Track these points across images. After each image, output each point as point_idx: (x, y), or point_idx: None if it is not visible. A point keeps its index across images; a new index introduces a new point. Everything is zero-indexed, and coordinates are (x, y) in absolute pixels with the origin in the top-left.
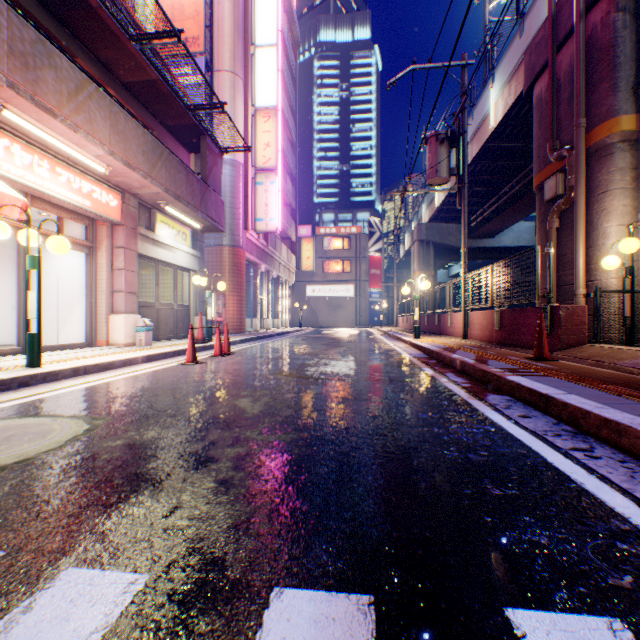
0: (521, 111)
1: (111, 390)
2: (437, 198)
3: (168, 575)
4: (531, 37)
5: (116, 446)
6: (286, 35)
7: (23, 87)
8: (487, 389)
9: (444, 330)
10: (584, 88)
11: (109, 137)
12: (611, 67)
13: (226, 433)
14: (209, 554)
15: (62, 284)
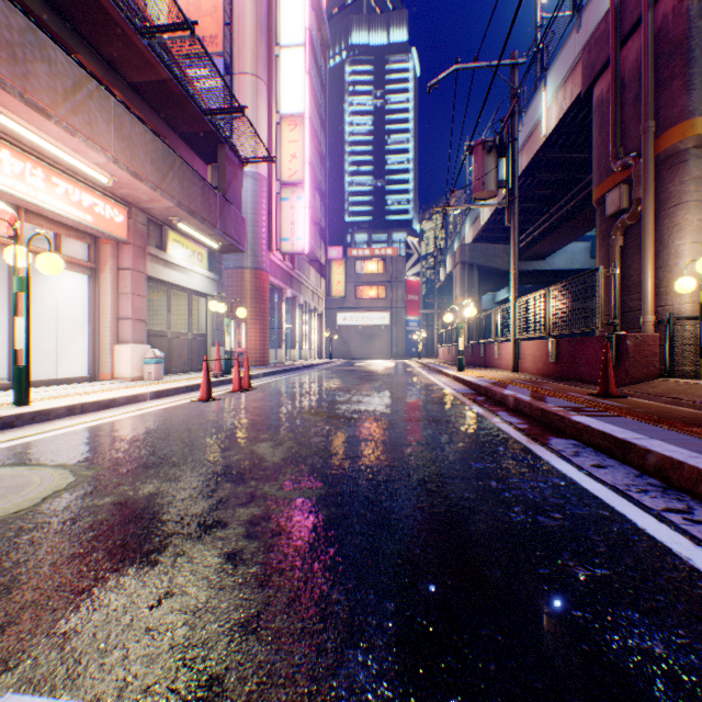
0: (577, 117)
1: (109, 432)
2: (482, 216)
3: None
4: (589, 33)
5: (103, 505)
6: (314, 35)
7: (10, 82)
8: (548, 431)
9: (491, 362)
10: (653, 87)
11: (112, 142)
12: (685, 62)
13: (239, 488)
14: (203, 671)
15: (61, 310)
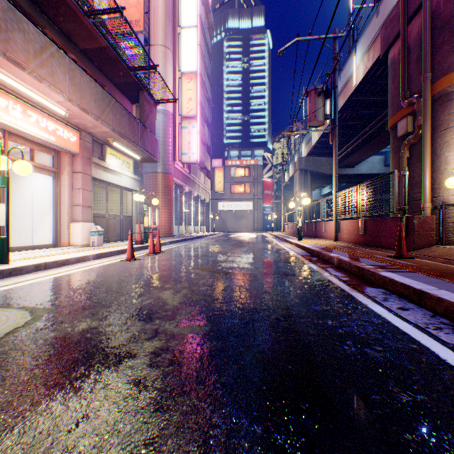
0: (377, 73)
1: (62, 283)
2: (313, 138)
3: None
4: (385, 16)
5: (47, 339)
6: (204, 21)
7: None
8: (363, 282)
9: (319, 234)
10: (429, 50)
11: (68, 87)
12: (451, 33)
13: (147, 325)
14: None
15: (35, 200)
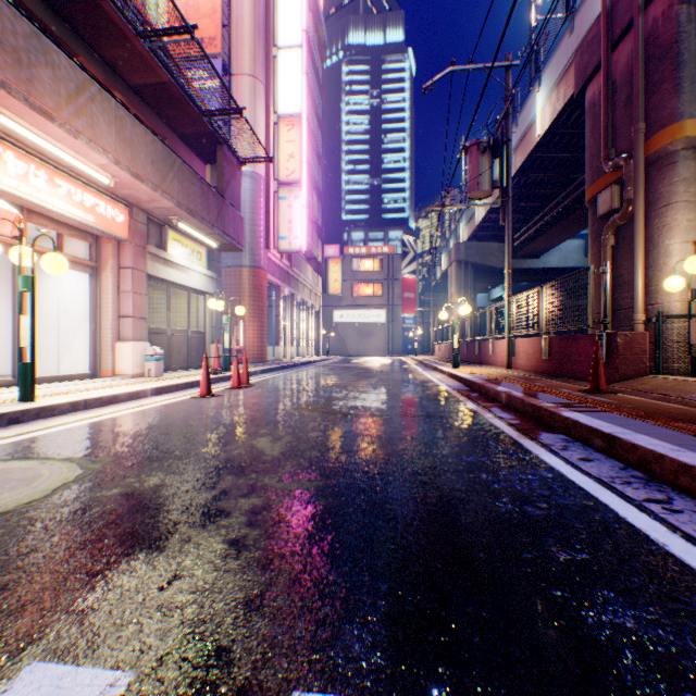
0: (570, 118)
1: (113, 427)
2: (477, 214)
3: (158, 673)
4: (582, 35)
5: (111, 496)
6: (312, 36)
7: (15, 86)
8: (539, 427)
9: (485, 359)
10: (643, 90)
11: (114, 144)
12: (674, 66)
13: (240, 480)
14: (212, 642)
15: (63, 308)
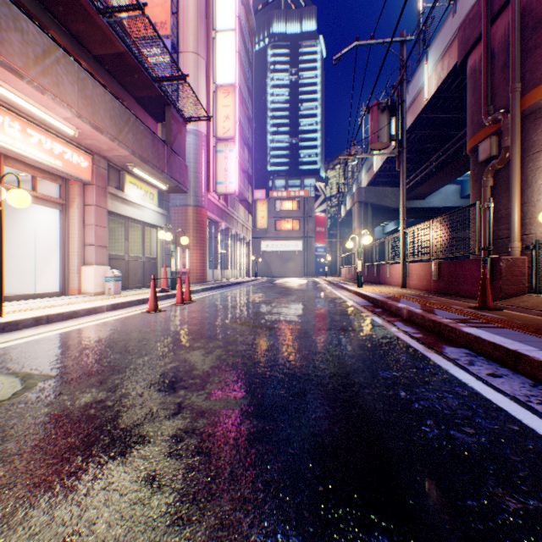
0: (452, 84)
1: (66, 341)
2: (375, 165)
3: None
4: (463, 16)
5: (38, 417)
6: (243, 24)
7: None
8: (441, 340)
9: (383, 280)
10: (519, 55)
11: (77, 101)
12: None
13: (169, 398)
14: None
15: (39, 238)
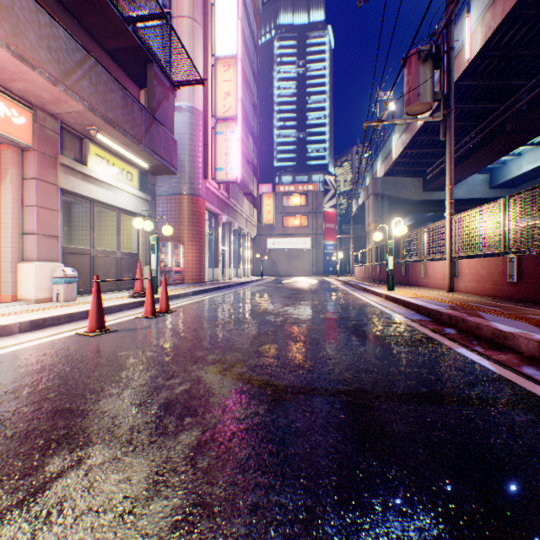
0: (503, 38)
1: None
2: (394, 151)
3: None
4: None
5: None
6: (248, 1)
7: None
8: None
9: (415, 280)
10: None
11: None
12: None
13: None
14: None
15: None
